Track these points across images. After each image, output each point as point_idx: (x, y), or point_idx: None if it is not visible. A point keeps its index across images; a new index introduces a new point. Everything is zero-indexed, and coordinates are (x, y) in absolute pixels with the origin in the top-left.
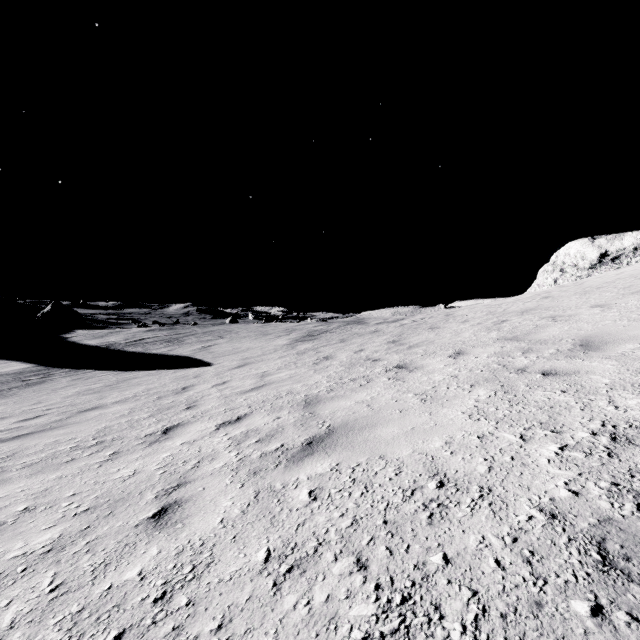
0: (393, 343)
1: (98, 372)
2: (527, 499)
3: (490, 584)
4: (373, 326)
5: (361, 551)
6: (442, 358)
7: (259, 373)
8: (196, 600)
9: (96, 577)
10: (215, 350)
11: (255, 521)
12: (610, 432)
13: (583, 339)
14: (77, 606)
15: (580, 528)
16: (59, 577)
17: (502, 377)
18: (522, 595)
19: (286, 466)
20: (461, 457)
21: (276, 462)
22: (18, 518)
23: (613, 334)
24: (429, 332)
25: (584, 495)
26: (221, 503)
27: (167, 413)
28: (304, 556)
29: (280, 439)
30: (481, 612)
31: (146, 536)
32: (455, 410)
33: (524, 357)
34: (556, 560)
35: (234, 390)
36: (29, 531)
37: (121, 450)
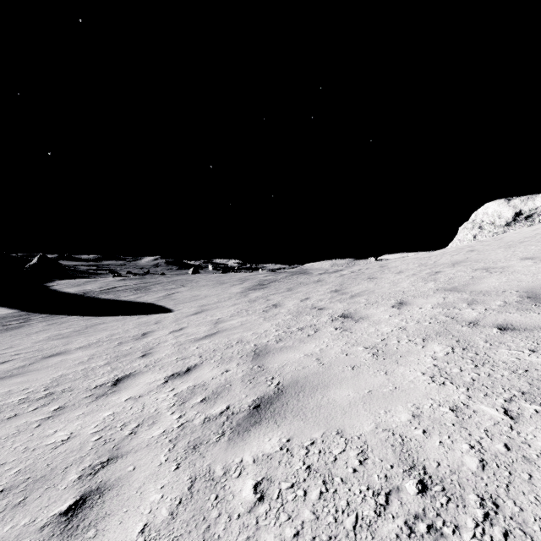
0: (336, 292)
1: (71, 317)
2: None
3: None
4: (316, 276)
5: None
6: (386, 308)
7: (213, 320)
8: None
9: None
10: (177, 297)
11: (184, 534)
12: None
13: (528, 291)
14: None
15: None
16: None
17: (454, 331)
18: None
19: (230, 439)
20: (438, 440)
21: (219, 432)
22: None
23: None
24: (368, 282)
25: None
26: (148, 495)
27: (123, 361)
28: None
29: (226, 399)
30: None
31: None
32: (413, 369)
33: (471, 309)
34: None
35: (189, 337)
36: None
37: (66, 405)
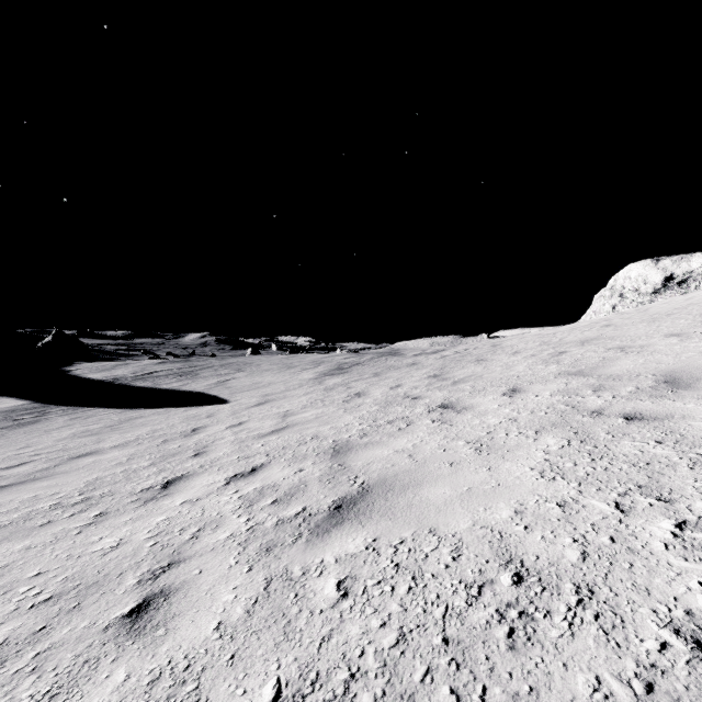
0: (435, 378)
1: (100, 410)
2: (651, 611)
3: None
4: (410, 358)
5: (413, 694)
6: (495, 396)
7: (281, 412)
8: None
9: None
10: (233, 385)
11: (263, 629)
12: None
13: (666, 374)
14: None
15: None
16: None
17: (574, 421)
18: None
19: (308, 540)
20: (540, 535)
21: (295, 534)
22: None
23: None
24: (475, 365)
25: None
26: (220, 596)
27: (171, 461)
28: (329, 699)
29: (302, 500)
30: None
31: (115, 647)
32: (521, 465)
33: (596, 396)
34: None
35: (251, 433)
36: None
37: (109, 510)
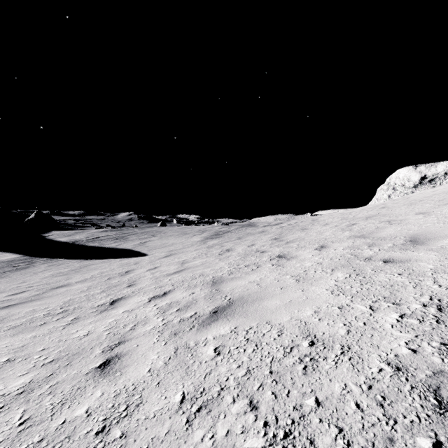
0: (275, 240)
1: (67, 260)
2: (377, 355)
3: (352, 423)
4: (261, 228)
5: (253, 395)
6: (310, 250)
7: (180, 261)
8: (127, 433)
9: (54, 414)
10: (149, 245)
11: (174, 371)
12: (436, 304)
13: (412, 236)
14: (38, 437)
15: (419, 378)
16: (27, 413)
17: (354, 264)
18: (378, 432)
19: (198, 329)
20: (326, 323)
21: (191, 326)
22: (1, 367)
23: (433, 233)
24: (301, 232)
25: (421, 352)
26: (150, 356)
27: (114, 289)
28: (210, 398)
29: (194, 309)
30: (346, 446)
31: (93, 382)
32: (321, 288)
33: (369, 249)
34: (403, 404)
35: (162, 273)
36: (8, 377)
37: (80, 316)
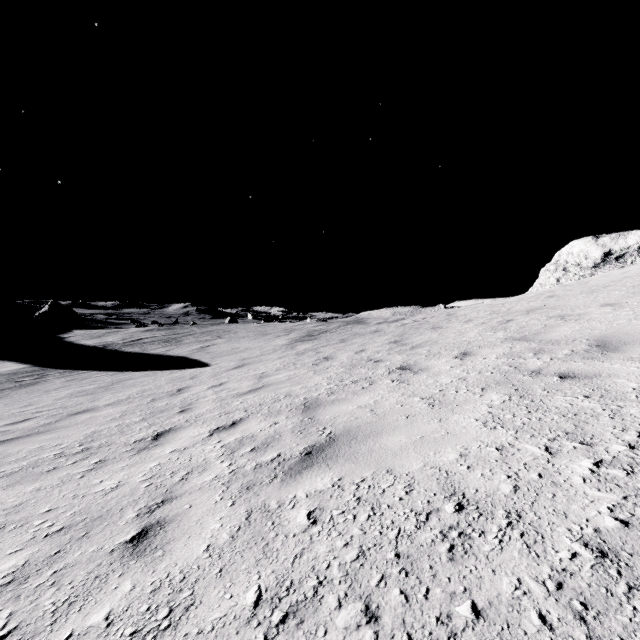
0: (395, 343)
1: (93, 373)
2: (566, 529)
3: None
4: (374, 326)
5: (370, 595)
6: (448, 359)
7: (257, 374)
8: None
9: (56, 620)
10: (213, 350)
11: (245, 549)
12: None
13: (598, 339)
14: None
15: None
16: (14, 619)
17: (515, 380)
18: None
19: (283, 480)
20: (480, 473)
21: (272, 475)
22: None
23: (631, 334)
24: (432, 332)
25: (636, 526)
26: (208, 525)
27: (160, 417)
28: (301, 600)
29: (277, 448)
30: None
31: (120, 566)
32: (467, 417)
33: (536, 358)
34: (618, 618)
35: (231, 392)
36: None
37: (107, 458)
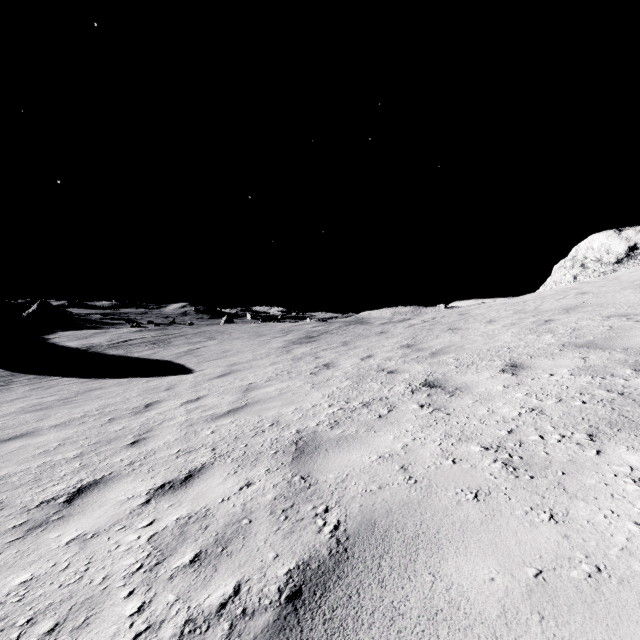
0: (408, 348)
1: (64, 380)
2: None
3: None
4: (378, 326)
5: None
6: (492, 373)
7: (243, 385)
8: None
9: None
10: (202, 353)
11: None
12: None
13: None
14: None
15: None
16: None
17: None
18: None
19: None
20: None
21: None
22: None
23: None
24: (450, 334)
25: None
26: None
27: (102, 451)
28: None
29: (238, 561)
30: None
31: None
32: (611, 512)
33: None
34: None
35: (205, 412)
36: None
37: None
